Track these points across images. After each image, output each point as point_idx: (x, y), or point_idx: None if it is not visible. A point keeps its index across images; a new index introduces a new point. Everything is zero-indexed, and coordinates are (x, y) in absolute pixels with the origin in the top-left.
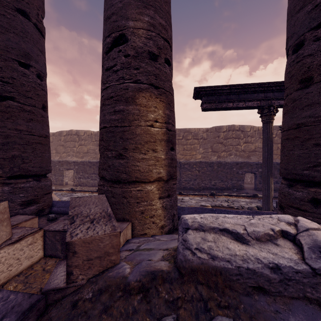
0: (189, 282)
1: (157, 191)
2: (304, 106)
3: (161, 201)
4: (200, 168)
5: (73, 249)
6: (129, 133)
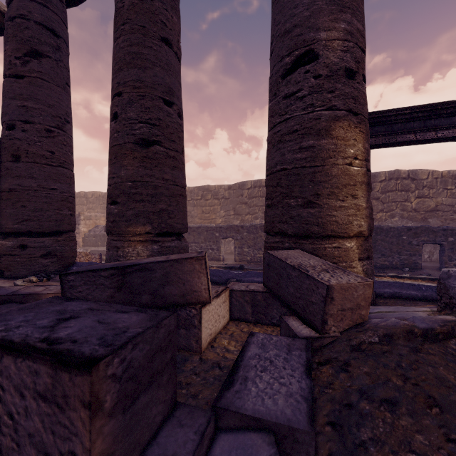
0: None
1: (356, 250)
2: None
3: (360, 263)
4: None
5: (332, 294)
6: (322, 175)
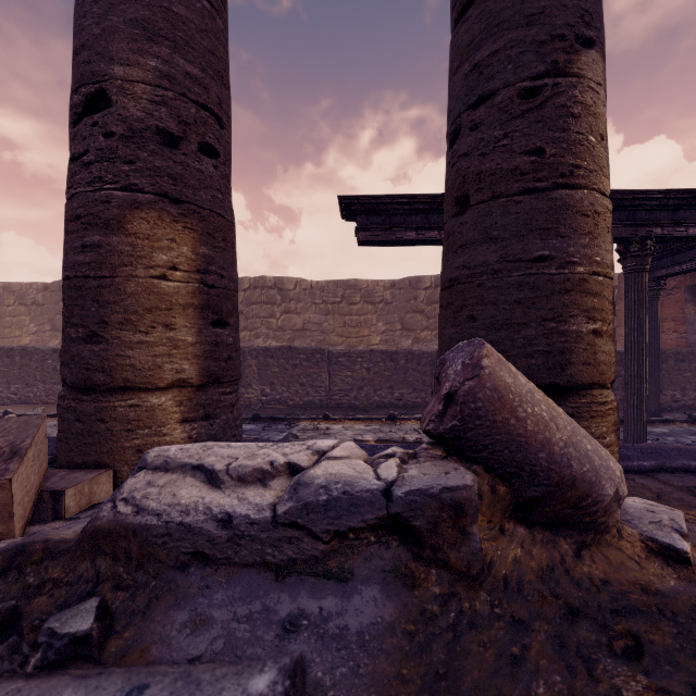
0: (89, 554)
1: (176, 407)
2: (458, 246)
3: (187, 427)
4: (371, 364)
5: None
6: (112, 291)
